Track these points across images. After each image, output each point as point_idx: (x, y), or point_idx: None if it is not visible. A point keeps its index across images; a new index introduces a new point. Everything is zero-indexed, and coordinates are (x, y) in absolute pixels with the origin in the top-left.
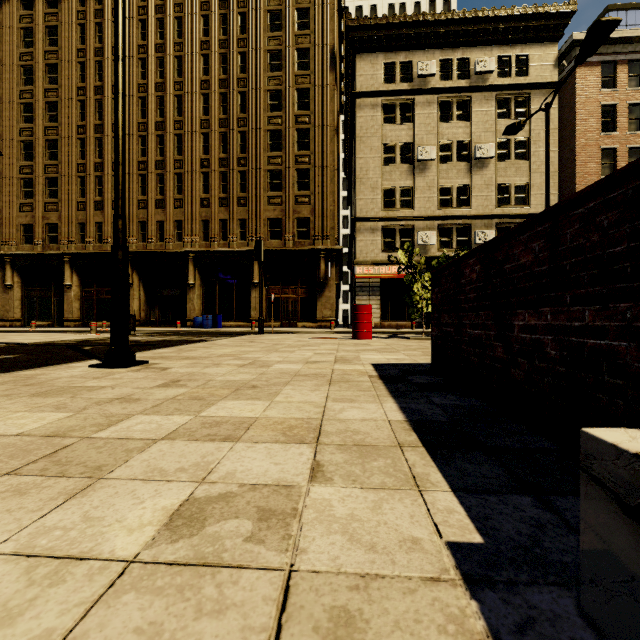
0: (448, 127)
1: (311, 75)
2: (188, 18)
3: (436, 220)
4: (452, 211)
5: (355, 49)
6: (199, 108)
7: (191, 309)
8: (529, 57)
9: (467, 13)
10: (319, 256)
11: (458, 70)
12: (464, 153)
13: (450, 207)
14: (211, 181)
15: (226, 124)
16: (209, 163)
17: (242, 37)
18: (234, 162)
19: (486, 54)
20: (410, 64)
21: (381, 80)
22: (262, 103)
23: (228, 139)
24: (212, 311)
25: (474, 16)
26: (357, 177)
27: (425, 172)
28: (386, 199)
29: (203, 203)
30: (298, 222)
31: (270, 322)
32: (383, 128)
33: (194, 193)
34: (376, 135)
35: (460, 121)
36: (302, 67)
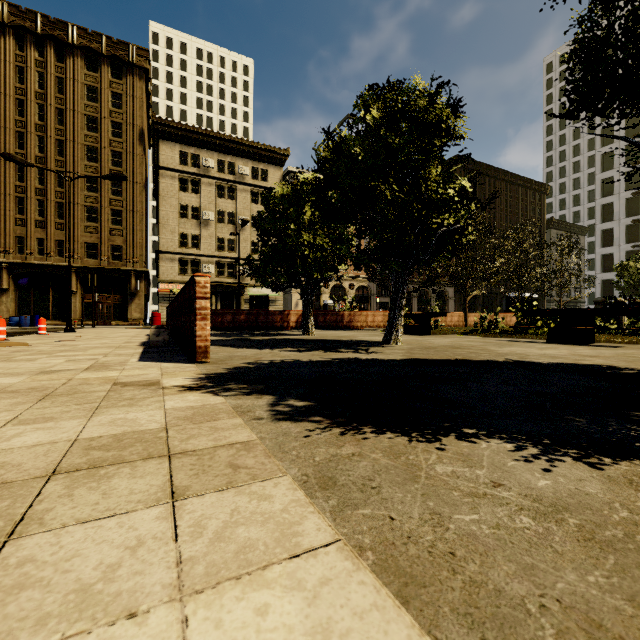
0: (222, 202)
1: (124, 143)
2: (1, 63)
3: (215, 258)
4: (225, 253)
5: (159, 136)
6: (13, 142)
7: (4, 310)
8: (268, 172)
9: (233, 138)
10: (131, 274)
11: (229, 168)
12: (232, 219)
13: (224, 251)
14: (27, 205)
15: (43, 161)
16: (25, 190)
17: (60, 96)
18: (52, 194)
19: (245, 163)
20: (198, 156)
21: (178, 161)
22: (80, 153)
23: (45, 174)
24: (27, 312)
25: (237, 141)
26: (160, 223)
27: (208, 227)
28: (182, 240)
29: (18, 222)
30: (112, 248)
31: (87, 321)
32: (180, 193)
33: (8, 213)
34: (174, 197)
35: (230, 199)
36: (116, 135)
